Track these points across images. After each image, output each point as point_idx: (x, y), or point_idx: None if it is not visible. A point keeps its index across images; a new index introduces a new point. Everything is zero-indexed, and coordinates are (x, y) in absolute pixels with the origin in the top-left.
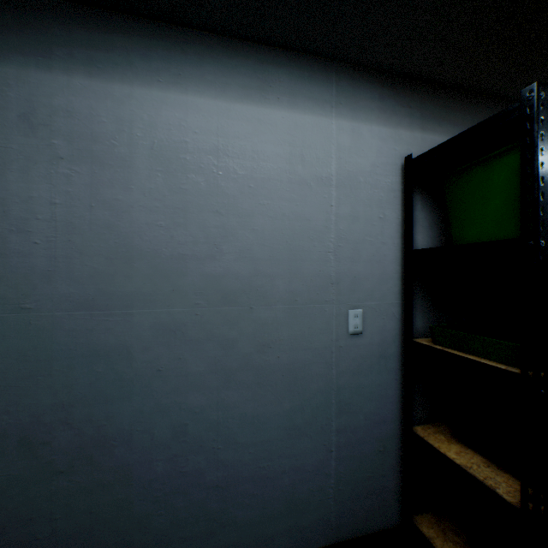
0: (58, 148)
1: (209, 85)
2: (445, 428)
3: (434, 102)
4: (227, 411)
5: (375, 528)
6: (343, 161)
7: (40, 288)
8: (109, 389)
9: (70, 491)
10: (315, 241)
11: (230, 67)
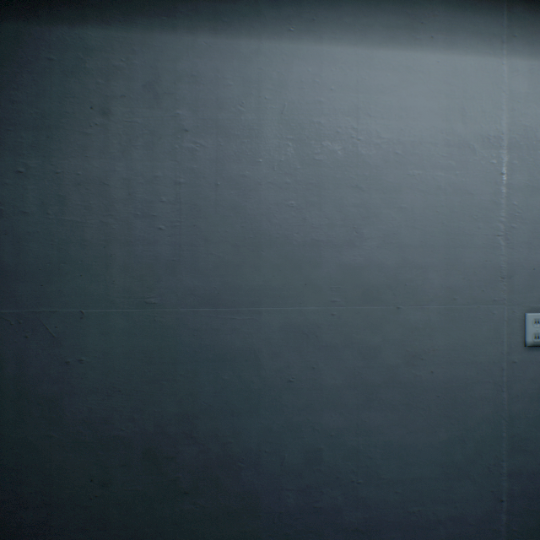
0: (182, 119)
1: (346, 29)
2: None
3: None
4: (368, 437)
5: None
6: (517, 113)
7: (164, 280)
8: (234, 400)
9: (194, 516)
10: (479, 222)
11: (372, 4)
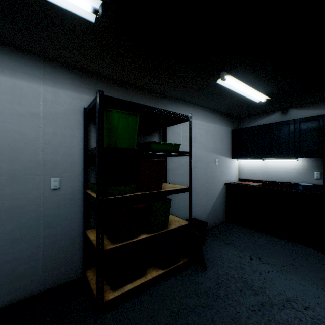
0: None
1: None
2: None
3: (103, 84)
4: None
5: (68, 280)
6: (48, 106)
7: None
8: None
9: None
10: (29, 144)
11: None
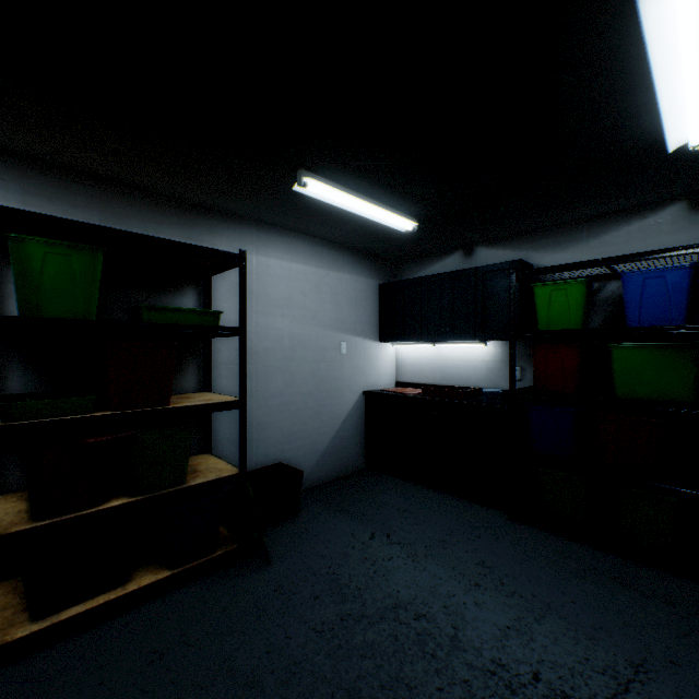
0: None
1: None
2: None
3: (44, 180)
4: None
5: None
6: None
7: None
8: None
9: None
10: None
11: None
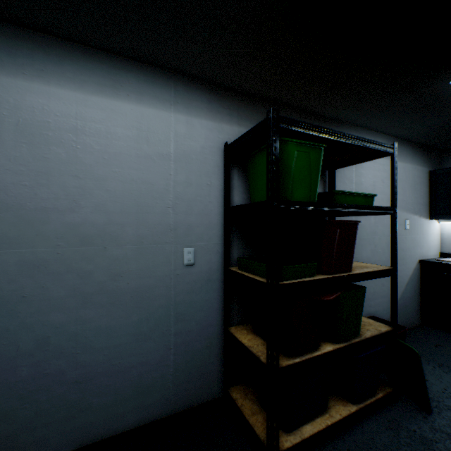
0: None
1: (69, 80)
2: (250, 326)
3: (247, 107)
4: (85, 325)
5: (204, 400)
6: (180, 143)
7: None
8: None
9: None
10: (158, 200)
11: (88, 68)
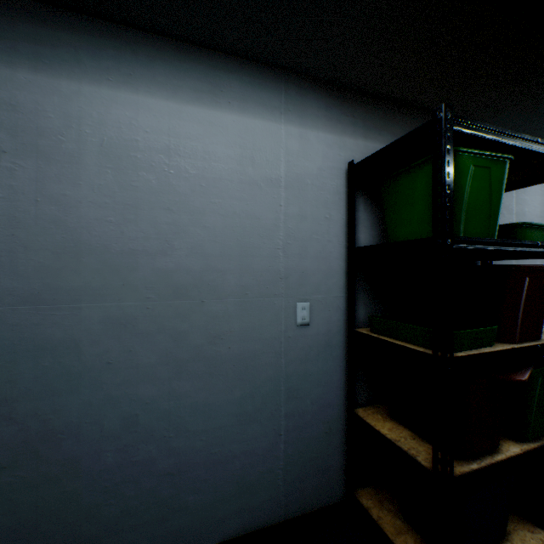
0: (1, 141)
1: (160, 86)
2: (383, 409)
3: (376, 113)
4: (178, 401)
5: (322, 504)
6: (292, 164)
7: None
8: (56, 382)
9: (14, 487)
10: (265, 239)
11: (182, 70)
